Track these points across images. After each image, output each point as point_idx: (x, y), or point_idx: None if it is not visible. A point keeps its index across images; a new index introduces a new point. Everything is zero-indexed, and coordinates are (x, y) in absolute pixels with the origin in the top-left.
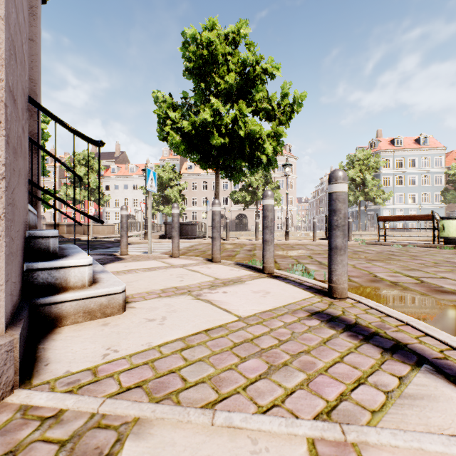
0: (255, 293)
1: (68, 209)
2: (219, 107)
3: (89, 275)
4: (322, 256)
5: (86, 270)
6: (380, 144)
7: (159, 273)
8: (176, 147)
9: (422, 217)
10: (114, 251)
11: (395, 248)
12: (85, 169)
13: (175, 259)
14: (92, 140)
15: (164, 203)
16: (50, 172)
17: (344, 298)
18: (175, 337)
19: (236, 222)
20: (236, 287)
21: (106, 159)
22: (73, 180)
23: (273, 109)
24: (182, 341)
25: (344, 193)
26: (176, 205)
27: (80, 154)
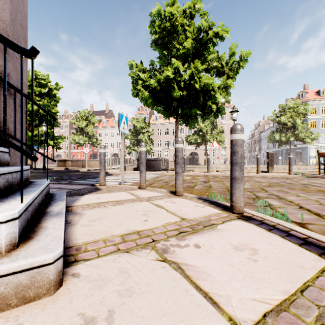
0: (238, 252)
1: (75, 149)
2: (179, 66)
3: (9, 235)
4: (274, 188)
5: (2, 229)
6: (307, 95)
7: (126, 208)
8: (145, 100)
9: None
10: (97, 181)
11: None
12: (85, 123)
13: (142, 191)
14: (25, 49)
15: (138, 145)
16: (60, 124)
17: None
18: None
19: (189, 158)
20: (209, 236)
21: (99, 115)
22: (77, 130)
23: (223, 66)
24: None
25: None
26: (143, 144)
27: (82, 112)
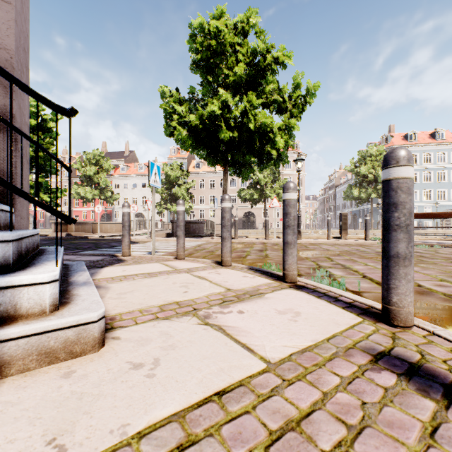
0: (281, 315)
1: (79, 207)
2: (228, 98)
3: (52, 296)
4: (343, 257)
5: (47, 289)
6: (393, 140)
7: (161, 280)
8: (183, 142)
9: (451, 215)
10: (117, 251)
11: (421, 248)
12: (95, 169)
13: (180, 262)
14: (61, 107)
15: (172, 201)
16: (59, 170)
17: (409, 326)
18: (169, 410)
19: (243, 220)
20: (255, 303)
21: (116, 158)
22: (83, 179)
23: (285, 101)
24: (179, 423)
25: (409, 180)
26: (181, 201)
27: (91, 154)
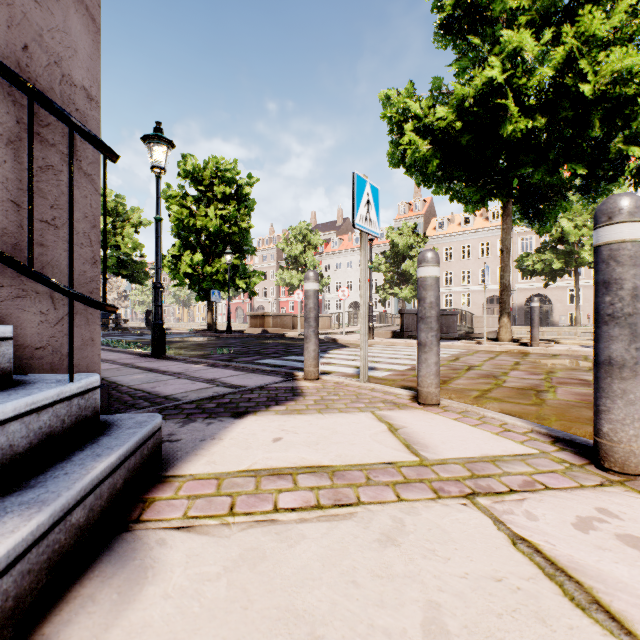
0: None
1: (286, 297)
2: (524, 43)
3: None
4: None
5: None
6: None
7: (365, 556)
8: (421, 166)
9: None
10: None
11: None
12: (301, 246)
13: (429, 416)
14: None
15: (401, 283)
16: (256, 249)
17: None
18: None
19: (525, 310)
20: None
21: (326, 231)
22: (288, 261)
23: None
24: None
25: None
26: (430, 254)
27: (296, 228)
